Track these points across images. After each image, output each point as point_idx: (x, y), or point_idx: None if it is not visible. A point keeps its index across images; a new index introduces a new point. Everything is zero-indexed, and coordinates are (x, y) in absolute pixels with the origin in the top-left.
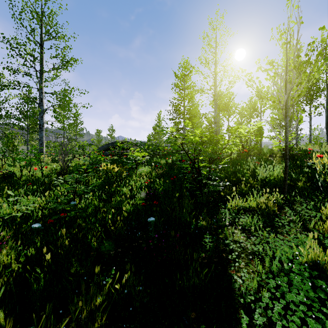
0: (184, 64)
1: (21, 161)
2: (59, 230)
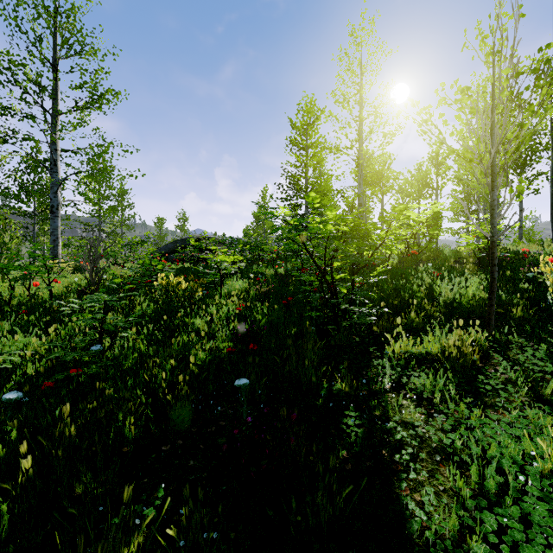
0: (306, 105)
1: (10, 270)
2: (64, 402)
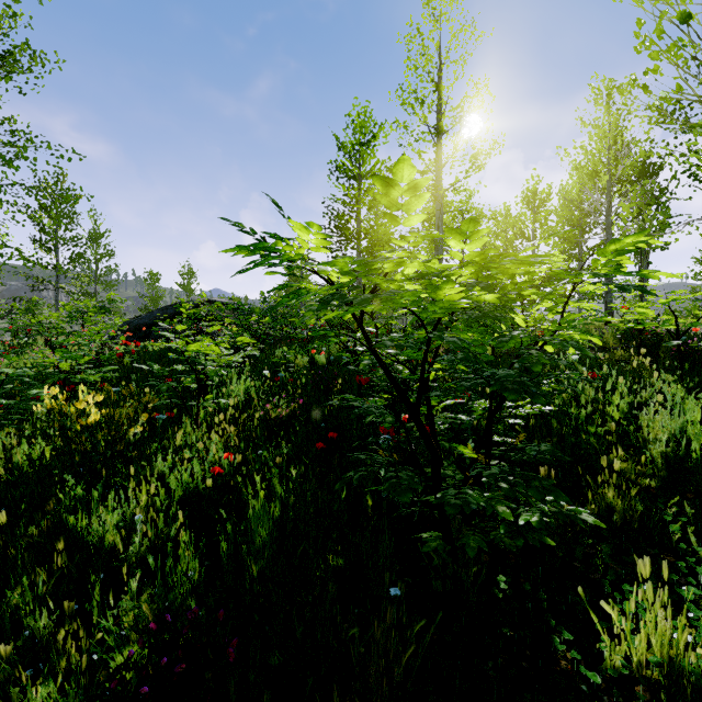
0: (358, 116)
1: None
2: None
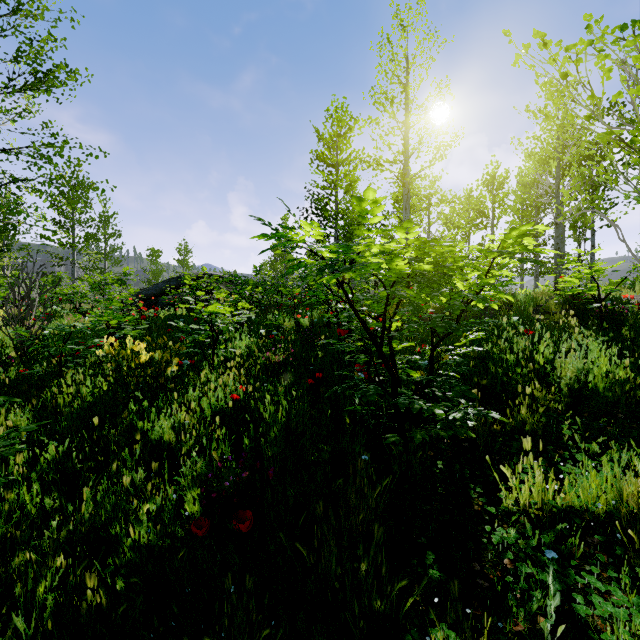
0: (336, 111)
1: None
2: None
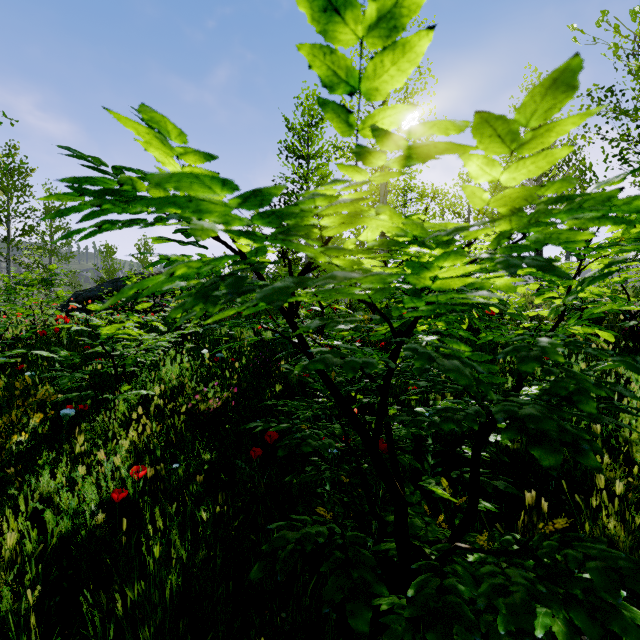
0: (307, 99)
1: None
2: None
